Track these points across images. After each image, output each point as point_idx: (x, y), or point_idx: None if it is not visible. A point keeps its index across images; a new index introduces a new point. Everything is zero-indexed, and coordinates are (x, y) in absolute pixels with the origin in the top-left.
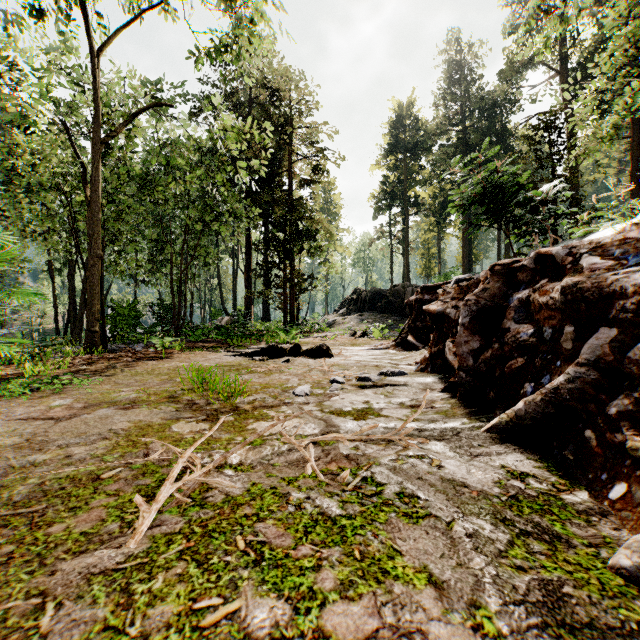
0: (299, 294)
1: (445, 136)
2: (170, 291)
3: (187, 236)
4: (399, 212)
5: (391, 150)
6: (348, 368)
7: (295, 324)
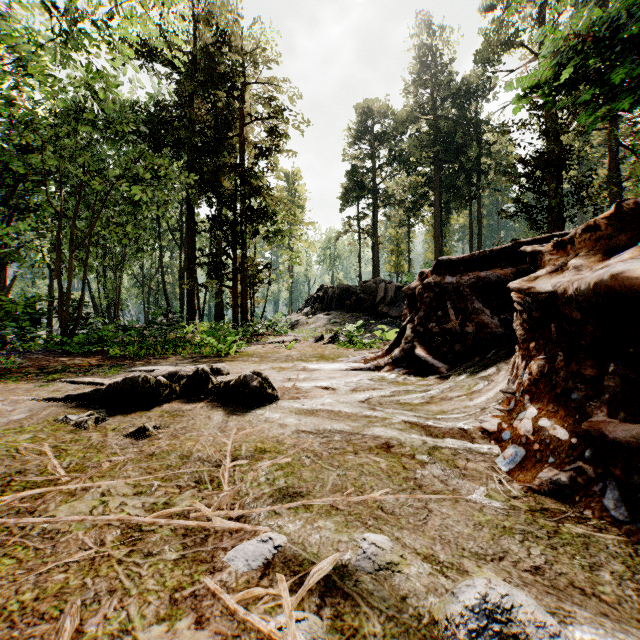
0: (256, 289)
1: (415, 127)
2: (103, 285)
3: (79, 198)
4: (368, 204)
5: (360, 137)
6: (305, 478)
7: (247, 325)
